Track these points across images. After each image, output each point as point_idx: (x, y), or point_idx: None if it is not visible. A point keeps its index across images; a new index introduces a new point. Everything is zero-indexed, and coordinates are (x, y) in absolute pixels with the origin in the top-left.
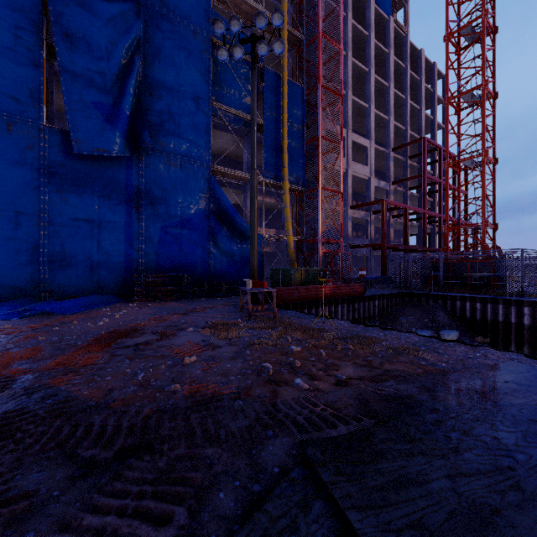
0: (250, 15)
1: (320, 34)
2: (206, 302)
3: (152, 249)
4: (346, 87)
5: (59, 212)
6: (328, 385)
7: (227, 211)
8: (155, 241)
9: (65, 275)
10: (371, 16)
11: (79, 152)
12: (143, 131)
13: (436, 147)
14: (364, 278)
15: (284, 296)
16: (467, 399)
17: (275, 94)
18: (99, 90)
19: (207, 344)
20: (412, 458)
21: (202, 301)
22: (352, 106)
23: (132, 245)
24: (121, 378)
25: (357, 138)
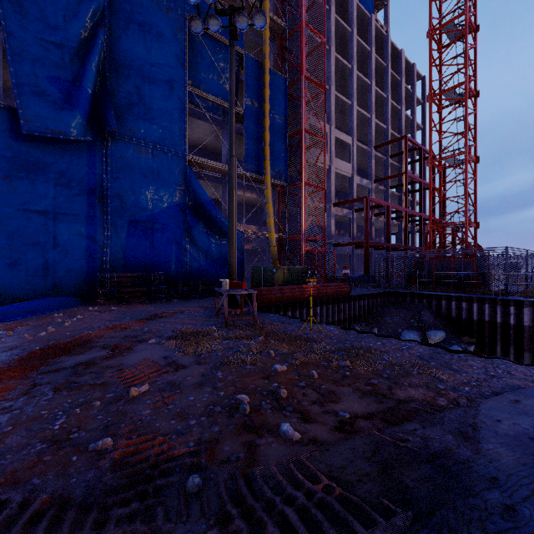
0: None
1: (304, 23)
2: (180, 304)
3: (119, 245)
4: (329, 82)
5: (5, 202)
6: (328, 431)
7: (205, 204)
8: (123, 236)
9: (12, 275)
10: (353, 12)
11: (29, 132)
12: (107, 113)
13: (417, 146)
14: (348, 277)
15: (266, 297)
16: (529, 455)
17: (256, 83)
18: (55, 63)
19: (169, 363)
20: None
21: (175, 303)
22: (335, 102)
23: (95, 241)
24: (27, 429)
25: (340, 135)
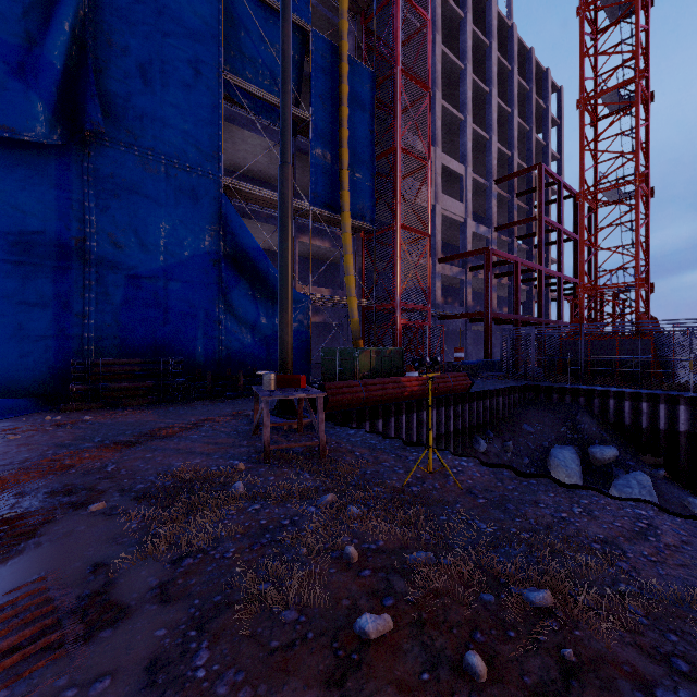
0: None
1: None
2: (203, 409)
3: (110, 315)
4: (434, 86)
5: None
6: None
7: (250, 253)
8: (117, 300)
9: None
10: None
11: None
12: (88, 101)
13: (555, 180)
14: (462, 364)
15: (343, 398)
16: None
17: (329, 75)
18: None
19: (87, 596)
20: None
21: (196, 407)
22: (441, 117)
23: (69, 307)
24: None
25: (449, 162)
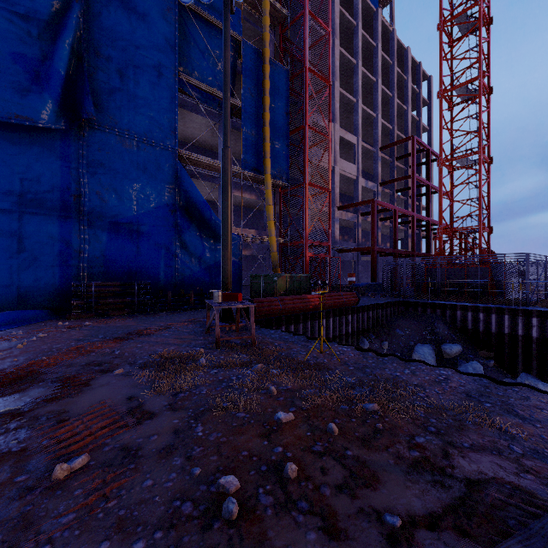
0: None
1: (307, 10)
2: (167, 318)
3: (98, 250)
4: (333, 77)
5: None
6: None
7: (198, 205)
8: (103, 240)
9: None
10: (358, 4)
11: None
12: (84, 98)
13: (424, 147)
14: (354, 286)
15: (266, 309)
16: None
17: (255, 73)
18: (20, 37)
19: (132, 408)
20: None
21: (162, 316)
22: (339, 100)
23: (69, 245)
24: None
25: (345, 134)
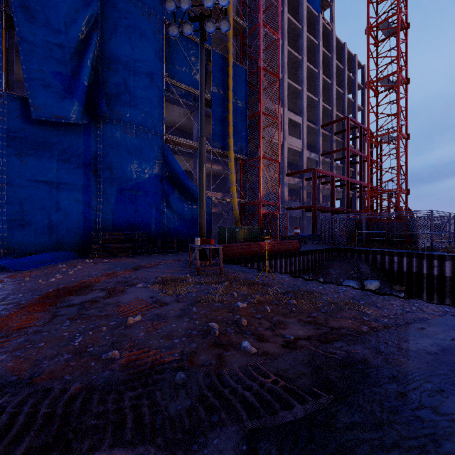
0: (199, 3)
1: (261, 23)
2: (159, 258)
3: (109, 209)
4: (283, 71)
5: (18, 174)
6: (277, 347)
7: (179, 175)
8: (112, 202)
9: (24, 233)
10: (303, 12)
11: (37, 117)
12: (100, 100)
13: (357, 125)
14: (298, 236)
15: (230, 252)
16: (423, 363)
17: (222, 73)
18: (58, 61)
19: (154, 301)
20: (387, 454)
21: (155, 257)
22: (288, 89)
23: (90, 205)
24: (55, 344)
25: (292, 116)
